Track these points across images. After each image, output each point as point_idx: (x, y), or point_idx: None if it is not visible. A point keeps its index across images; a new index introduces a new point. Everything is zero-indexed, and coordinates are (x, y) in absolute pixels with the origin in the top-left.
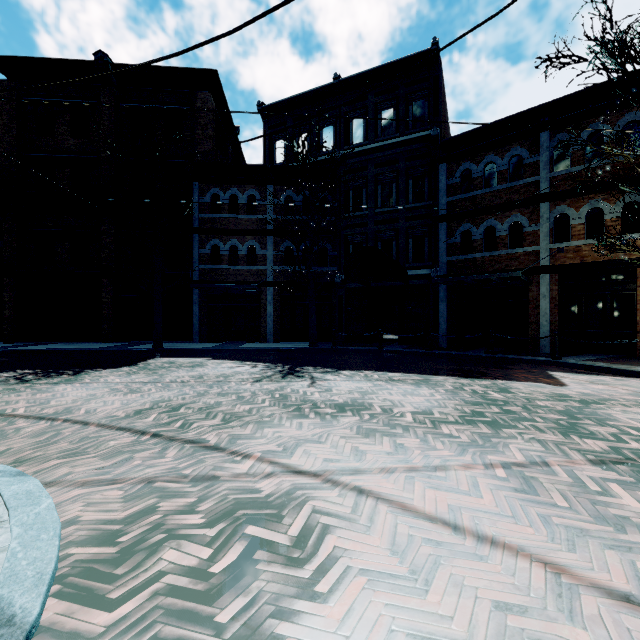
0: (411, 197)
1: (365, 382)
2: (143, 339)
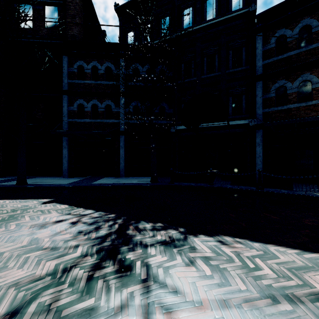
0: (231, 64)
1: None
2: (27, 174)
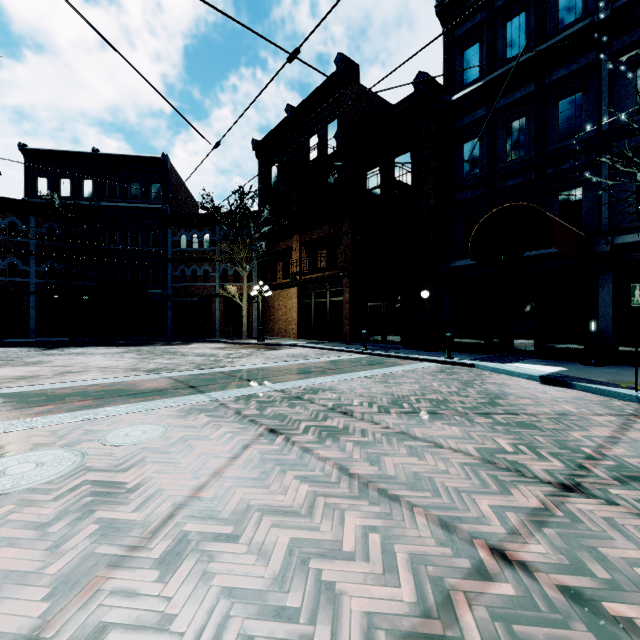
0: (151, 243)
1: (93, 349)
2: None
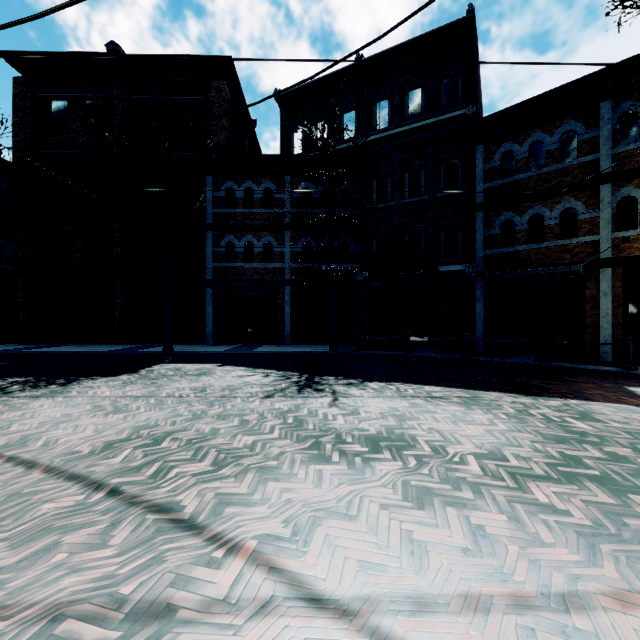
0: (442, 185)
1: (399, 400)
2: (156, 341)
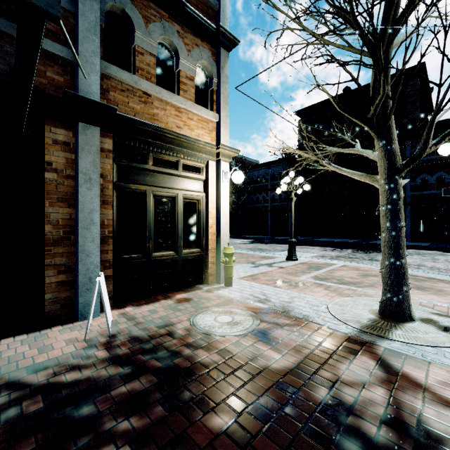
0: None
1: None
2: (368, 238)
